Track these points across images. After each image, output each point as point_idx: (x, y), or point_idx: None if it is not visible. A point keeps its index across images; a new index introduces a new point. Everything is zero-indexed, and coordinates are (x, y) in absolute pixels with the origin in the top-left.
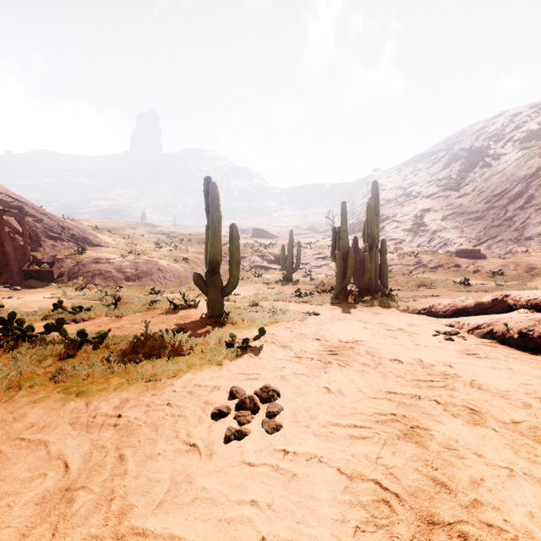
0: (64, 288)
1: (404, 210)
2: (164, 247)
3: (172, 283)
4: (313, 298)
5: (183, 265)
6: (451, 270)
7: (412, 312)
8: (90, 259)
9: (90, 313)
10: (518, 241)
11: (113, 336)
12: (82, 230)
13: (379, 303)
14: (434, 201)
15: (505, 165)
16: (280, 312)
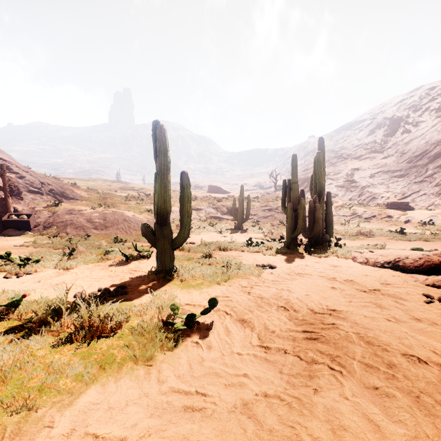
0: (39, 236)
1: (336, 170)
2: (132, 200)
3: (135, 232)
4: (264, 248)
5: (147, 216)
6: (384, 220)
7: (373, 265)
8: (64, 210)
9: (36, 265)
10: (439, 195)
11: (34, 300)
12: (60, 185)
13: (333, 254)
14: (362, 162)
15: (423, 130)
16: (234, 265)
